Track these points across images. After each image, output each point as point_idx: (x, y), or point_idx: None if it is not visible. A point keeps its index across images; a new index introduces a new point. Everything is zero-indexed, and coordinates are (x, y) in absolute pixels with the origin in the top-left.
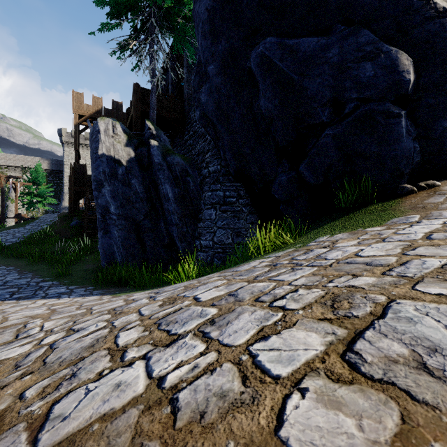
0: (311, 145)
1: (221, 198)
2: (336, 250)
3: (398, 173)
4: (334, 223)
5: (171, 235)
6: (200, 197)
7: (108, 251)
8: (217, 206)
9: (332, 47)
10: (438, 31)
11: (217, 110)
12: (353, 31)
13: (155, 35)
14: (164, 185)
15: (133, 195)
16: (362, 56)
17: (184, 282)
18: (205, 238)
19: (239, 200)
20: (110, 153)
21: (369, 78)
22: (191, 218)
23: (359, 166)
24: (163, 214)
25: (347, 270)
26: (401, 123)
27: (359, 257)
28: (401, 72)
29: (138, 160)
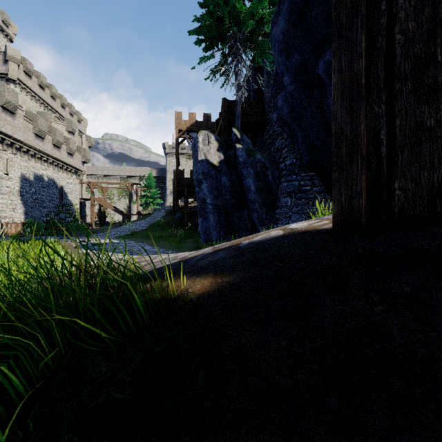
0: None
1: (296, 187)
2: None
3: None
4: None
5: (253, 220)
6: (278, 188)
7: (206, 232)
8: (292, 194)
9: None
10: None
11: (291, 112)
12: None
13: (239, 55)
14: (247, 179)
15: (223, 189)
16: None
17: None
18: (282, 222)
19: (313, 188)
20: (206, 158)
21: None
22: (269, 207)
23: None
24: (246, 203)
25: None
26: None
27: None
28: None
29: (226, 161)
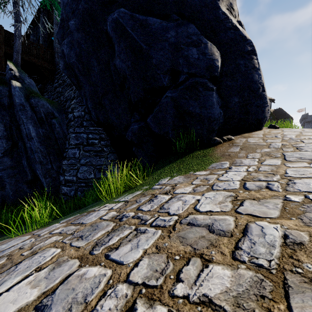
0: (155, 103)
1: (85, 139)
2: (176, 199)
3: (211, 129)
4: (172, 165)
5: (35, 171)
6: (66, 137)
7: None
8: (81, 146)
9: (171, 30)
10: (233, 38)
11: (79, 62)
12: (185, 23)
13: None
14: (26, 125)
15: None
16: (190, 42)
17: (24, 236)
18: (69, 174)
19: (100, 142)
20: None
21: (195, 59)
22: (56, 156)
23: (188, 122)
24: (26, 152)
25: (192, 242)
26: (213, 95)
27: (198, 213)
28: (213, 60)
29: None
